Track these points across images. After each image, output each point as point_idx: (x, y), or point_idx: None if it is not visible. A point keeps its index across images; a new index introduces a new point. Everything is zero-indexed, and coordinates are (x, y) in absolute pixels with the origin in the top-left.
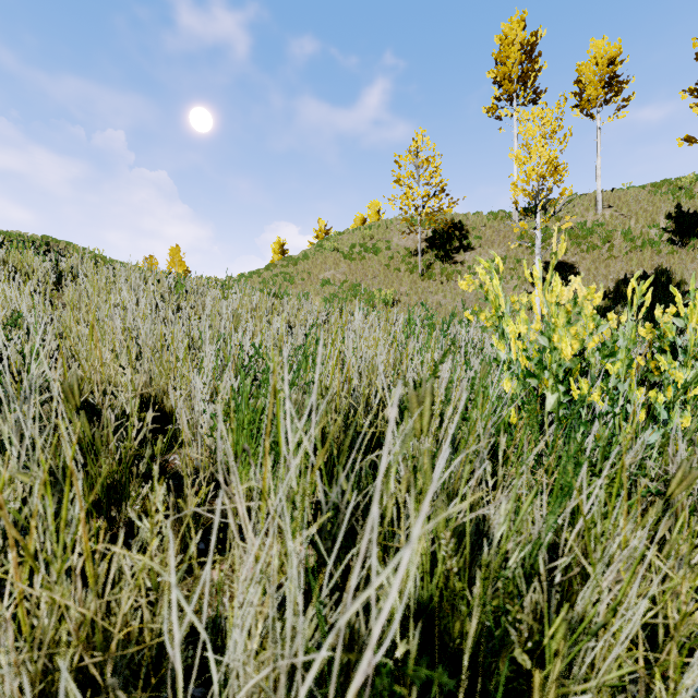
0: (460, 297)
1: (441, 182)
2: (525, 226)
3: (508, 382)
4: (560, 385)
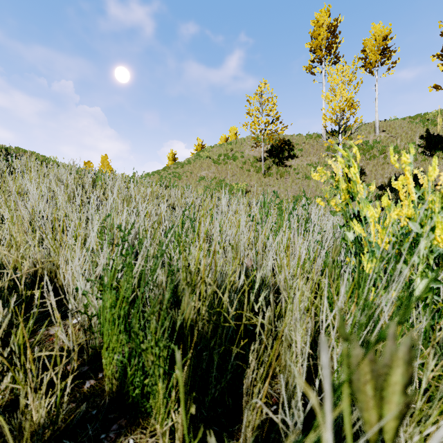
0: (289, 188)
1: (276, 114)
2: (332, 142)
3: (369, 264)
4: (430, 271)
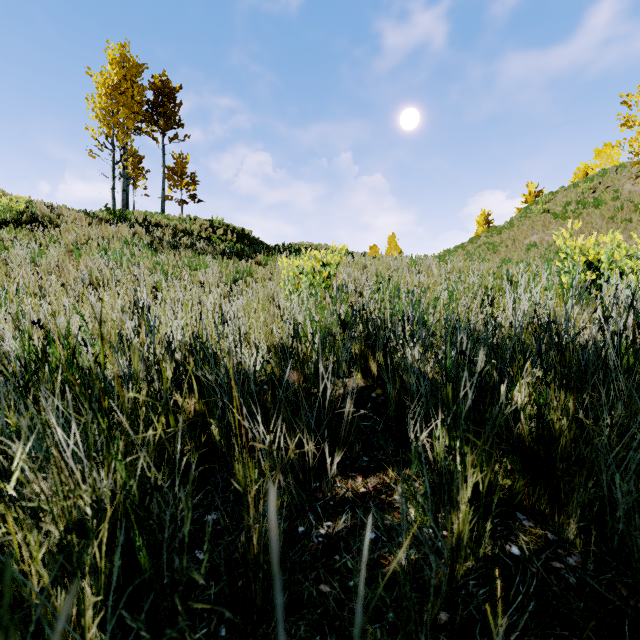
0: None
1: None
2: None
3: (564, 277)
4: (579, 275)
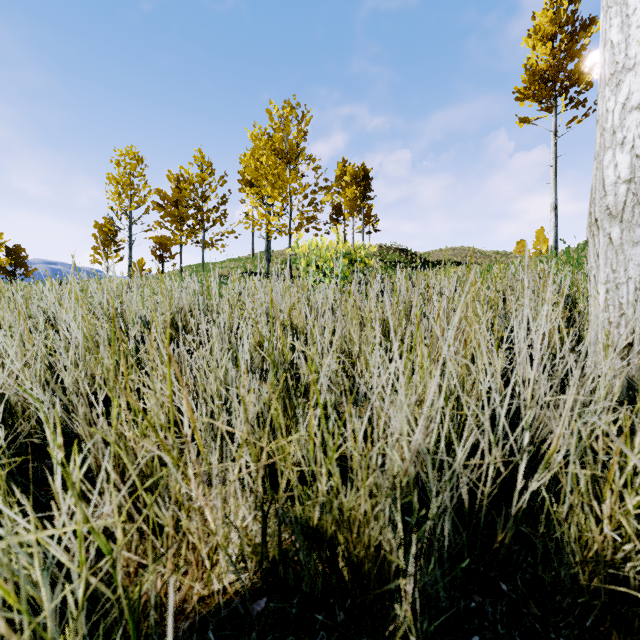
0: None
1: None
2: None
3: None
4: None
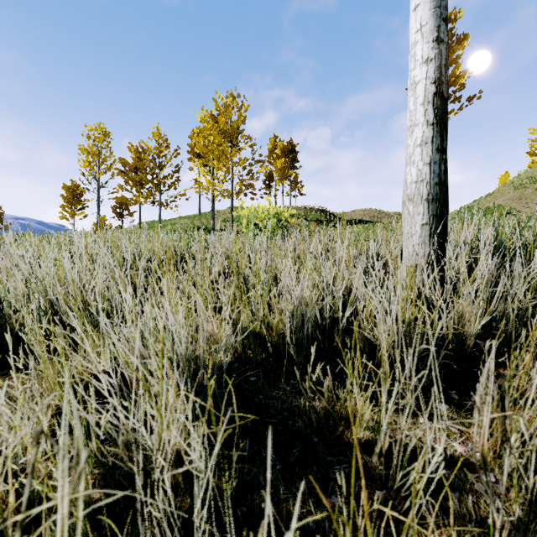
0: None
1: None
2: None
3: None
4: None
